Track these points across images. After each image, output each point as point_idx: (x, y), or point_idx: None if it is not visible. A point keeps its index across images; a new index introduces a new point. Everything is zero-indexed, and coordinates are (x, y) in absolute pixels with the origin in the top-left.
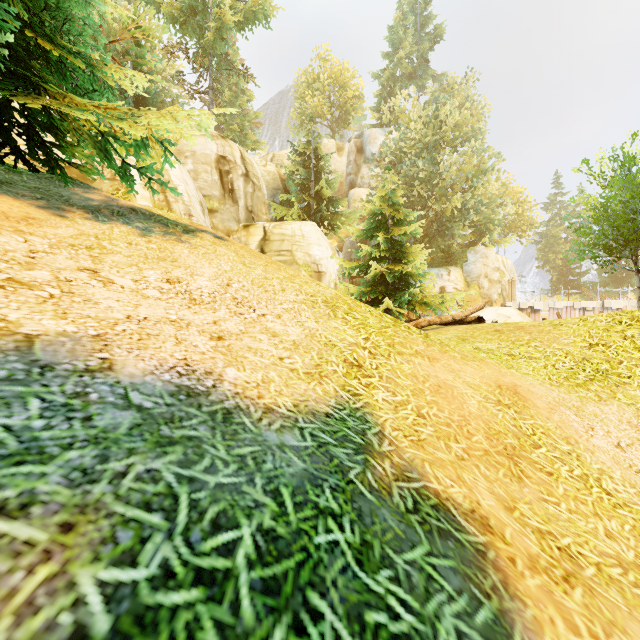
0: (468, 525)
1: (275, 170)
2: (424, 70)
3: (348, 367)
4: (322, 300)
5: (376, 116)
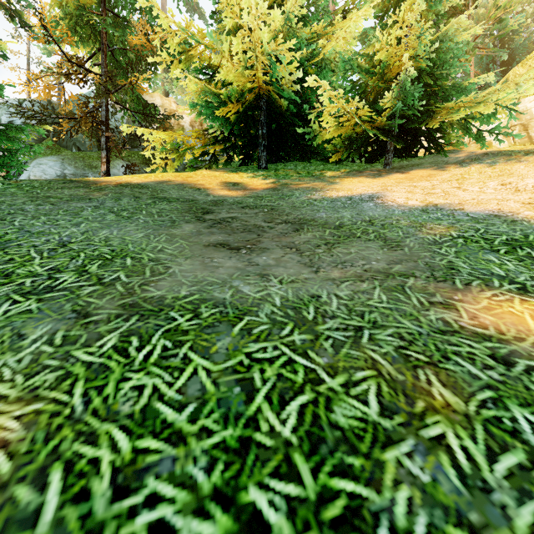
0: None
1: None
2: None
3: None
4: None
5: None
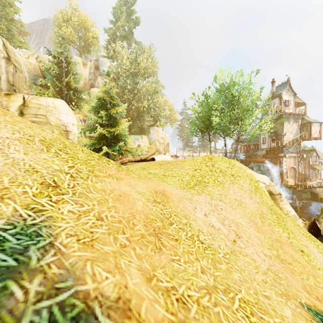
0: (108, 322)
1: (36, 63)
2: (131, 37)
3: (43, 188)
4: (40, 139)
5: (106, 52)
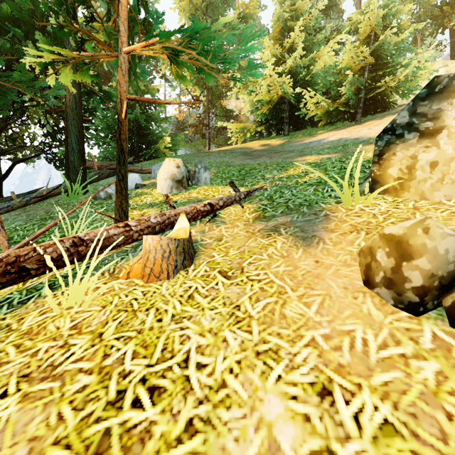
0: None
1: None
2: None
3: None
4: None
5: None
